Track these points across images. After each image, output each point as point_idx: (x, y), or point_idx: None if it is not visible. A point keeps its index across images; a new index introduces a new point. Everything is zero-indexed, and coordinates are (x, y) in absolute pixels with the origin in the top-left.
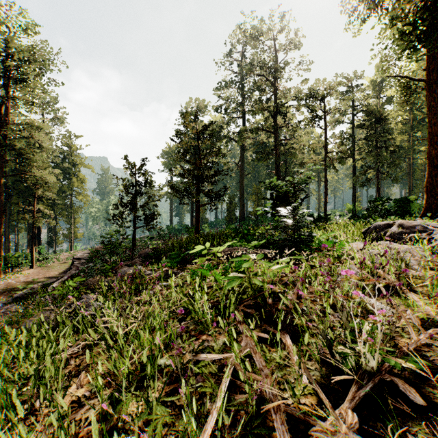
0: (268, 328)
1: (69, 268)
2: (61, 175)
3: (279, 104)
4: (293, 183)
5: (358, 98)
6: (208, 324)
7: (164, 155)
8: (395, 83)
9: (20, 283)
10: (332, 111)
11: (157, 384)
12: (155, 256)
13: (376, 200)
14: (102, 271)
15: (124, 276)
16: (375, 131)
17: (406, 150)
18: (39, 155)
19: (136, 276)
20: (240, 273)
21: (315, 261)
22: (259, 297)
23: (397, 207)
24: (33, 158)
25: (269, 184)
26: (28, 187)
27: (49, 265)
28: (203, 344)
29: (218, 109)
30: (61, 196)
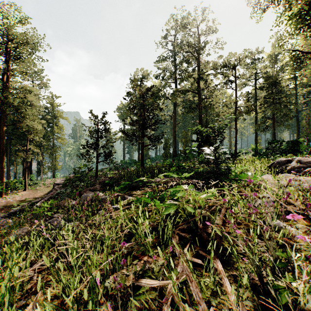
0: (201, 252)
1: (51, 191)
2: (46, 124)
3: (202, 72)
4: (214, 129)
5: (259, 68)
6: (149, 245)
7: (119, 110)
8: (288, 56)
9: (16, 201)
10: (241, 77)
11: (101, 309)
12: (111, 184)
13: (273, 142)
14: (71, 195)
15: (86, 199)
16: (272, 91)
17: (294, 105)
18: (30, 110)
19: (95, 199)
20: (175, 201)
21: (235, 190)
22: (191, 222)
23: (289, 146)
24: (26, 112)
25: (196, 130)
26: (23, 133)
27: (37, 189)
28: (144, 268)
29: (157, 76)
30: (46, 139)
